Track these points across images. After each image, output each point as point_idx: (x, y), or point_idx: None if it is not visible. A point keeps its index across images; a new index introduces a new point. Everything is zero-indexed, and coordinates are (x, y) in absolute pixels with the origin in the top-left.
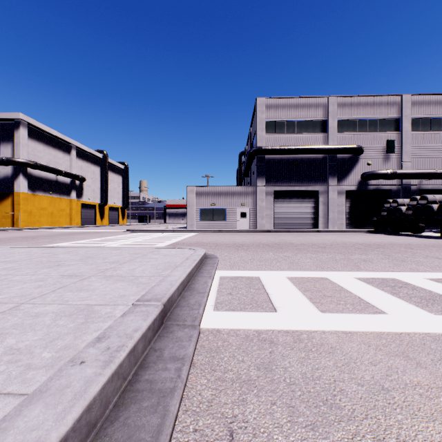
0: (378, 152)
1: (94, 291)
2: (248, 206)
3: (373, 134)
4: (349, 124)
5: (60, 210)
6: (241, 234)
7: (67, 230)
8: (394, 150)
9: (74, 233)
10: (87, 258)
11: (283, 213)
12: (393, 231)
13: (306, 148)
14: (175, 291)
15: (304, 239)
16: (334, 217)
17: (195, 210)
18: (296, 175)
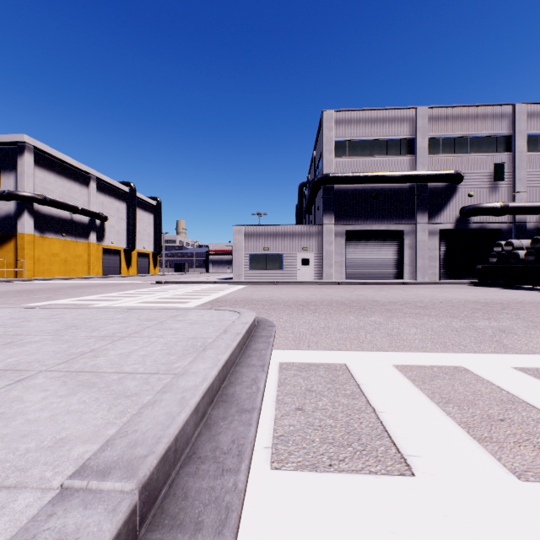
0: (483, 179)
1: (9, 423)
2: (312, 251)
3: (476, 156)
4: (443, 143)
5: (76, 257)
6: (303, 287)
7: (82, 281)
8: (504, 176)
9: (88, 286)
10: (67, 329)
11: (357, 260)
12: (506, 284)
13: (388, 175)
14: (186, 422)
15: (391, 294)
16: (424, 264)
17: (243, 256)
18: (374, 210)
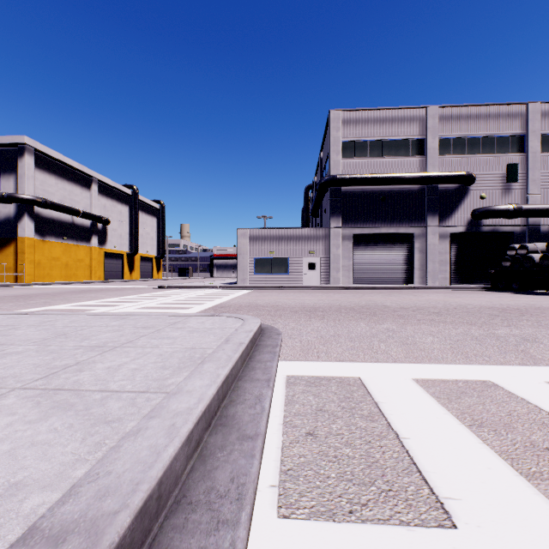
0: (495, 181)
1: None
2: (319, 255)
3: (488, 156)
4: (454, 144)
5: (77, 261)
6: (310, 292)
7: (83, 286)
8: (518, 178)
9: (89, 291)
10: (56, 337)
11: (365, 264)
12: (520, 288)
13: (397, 177)
14: (174, 457)
15: (401, 299)
16: (435, 269)
17: (248, 260)
18: (383, 212)
